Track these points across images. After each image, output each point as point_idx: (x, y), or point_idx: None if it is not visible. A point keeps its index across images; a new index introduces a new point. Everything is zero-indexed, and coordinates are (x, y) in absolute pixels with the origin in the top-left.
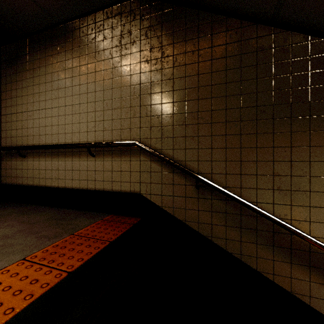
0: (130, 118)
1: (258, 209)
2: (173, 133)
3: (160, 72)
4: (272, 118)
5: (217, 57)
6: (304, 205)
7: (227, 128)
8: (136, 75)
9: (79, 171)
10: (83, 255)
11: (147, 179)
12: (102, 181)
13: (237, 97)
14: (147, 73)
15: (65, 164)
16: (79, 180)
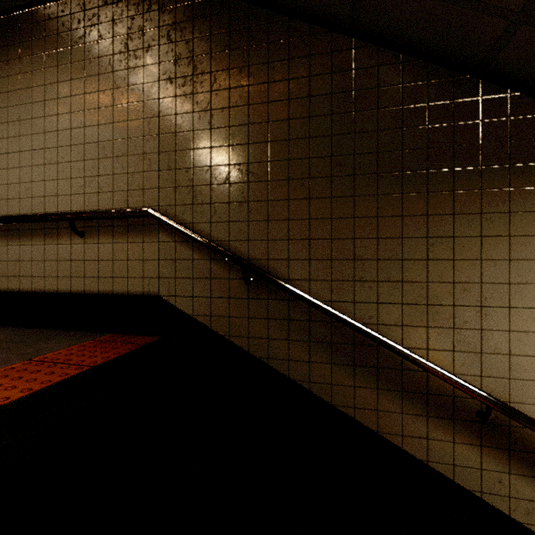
0: (142, 173)
1: (329, 310)
2: (210, 197)
3: (191, 98)
4: (352, 174)
5: (276, 79)
6: (395, 303)
7: (290, 189)
8: (153, 101)
9: (56, 263)
10: (34, 385)
11: (170, 272)
12: (96, 278)
13: (305, 142)
14: (169, 99)
15: (32, 250)
16: (57, 277)
